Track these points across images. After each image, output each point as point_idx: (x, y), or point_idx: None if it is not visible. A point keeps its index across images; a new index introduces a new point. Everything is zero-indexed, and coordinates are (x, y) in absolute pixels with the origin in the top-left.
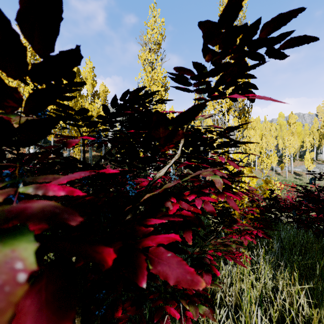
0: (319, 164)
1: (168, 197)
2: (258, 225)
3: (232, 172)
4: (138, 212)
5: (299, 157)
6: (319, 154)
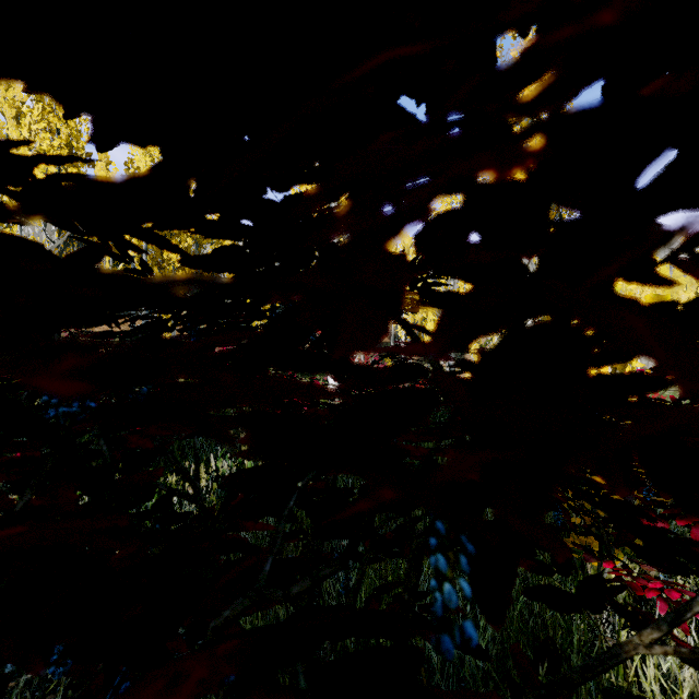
0: None
1: None
2: None
3: None
4: None
5: None
6: None
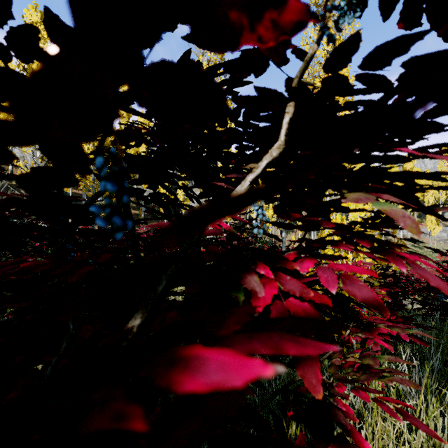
0: (446, 226)
1: (249, 263)
2: (393, 318)
3: (414, 198)
4: (176, 302)
5: (418, 217)
6: (446, 213)
